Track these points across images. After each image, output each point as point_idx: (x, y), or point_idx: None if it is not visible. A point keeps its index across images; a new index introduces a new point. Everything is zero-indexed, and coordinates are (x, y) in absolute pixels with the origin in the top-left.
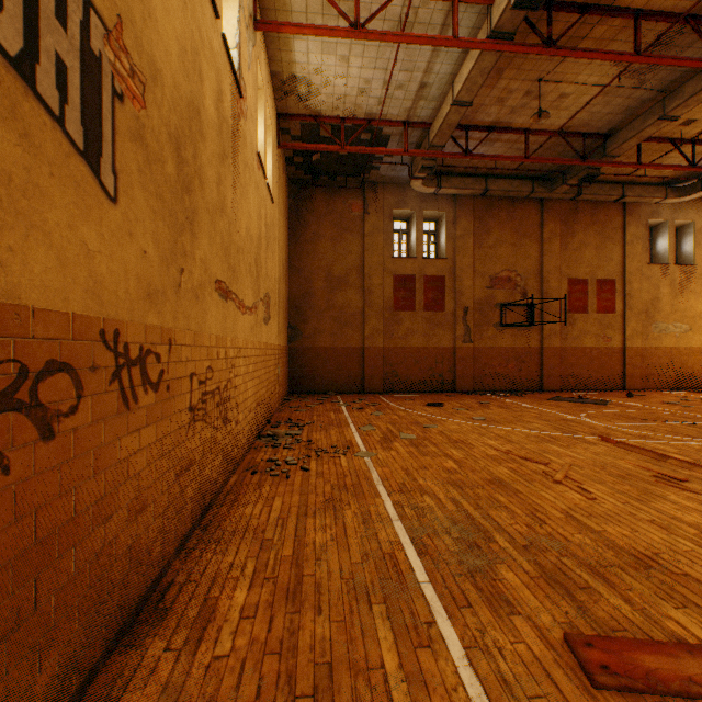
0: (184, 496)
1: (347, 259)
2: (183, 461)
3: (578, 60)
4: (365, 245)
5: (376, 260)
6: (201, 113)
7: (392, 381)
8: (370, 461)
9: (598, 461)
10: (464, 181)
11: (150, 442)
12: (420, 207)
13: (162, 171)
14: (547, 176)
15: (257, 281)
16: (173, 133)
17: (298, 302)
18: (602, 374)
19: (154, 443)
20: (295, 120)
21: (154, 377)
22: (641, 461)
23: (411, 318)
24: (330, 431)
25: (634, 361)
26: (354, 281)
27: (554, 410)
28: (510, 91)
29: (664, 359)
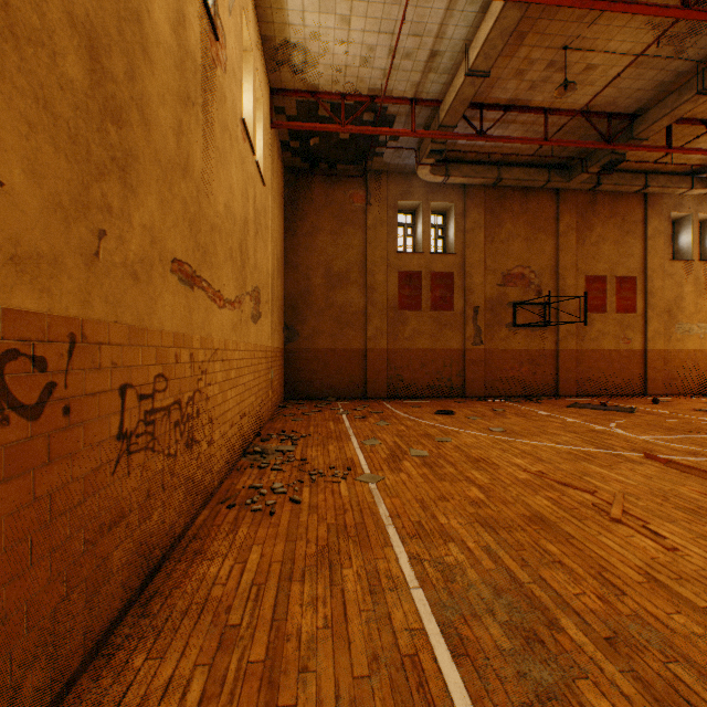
0: (107, 567)
1: (348, 254)
2: (104, 515)
3: (611, 23)
4: (368, 238)
5: (380, 255)
6: (143, 21)
7: (396, 385)
8: (376, 488)
9: (654, 487)
10: (475, 169)
11: (17, 505)
12: (427, 198)
13: (52, 66)
14: (565, 164)
15: (242, 271)
16: (81, 18)
17: (295, 300)
18: (622, 378)
19: (27, 505)
20: (290, 96)
21: (27, 396)
22: (706, 487)
23: (418, 318)
24: (328, 446)
25: (656, 364)
26: (356, 278)
27: (578, 419)
28: (531, 61)
29: (687, 362)
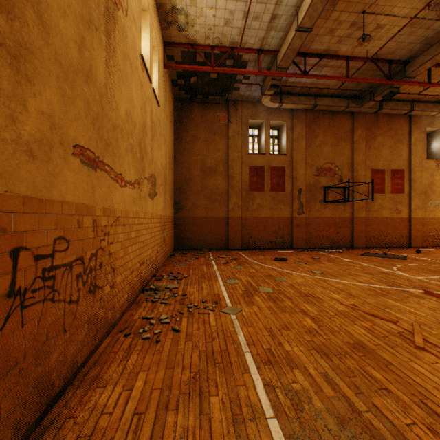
0: None
1: (216, 154)
2: None
3: None
4: (229, 144)
5: (237, 155)
6: None
7: (248, 241)
8: (235, 318)
9: (439, 318)
10: (299, 99)
11: None
12: (268, 118)
13: None
14: (358, 95)
15: (141, 162)
16: None
17: (181, 185)
18: (395, 236)
19: None
20: (177, 47)
21: None
22: None
23: (261, 197)
24: (202, 284)
25: (417, 227)
26: (221, 170)
27: (370, 264)
28: (340, 22)
29: (437, 225)
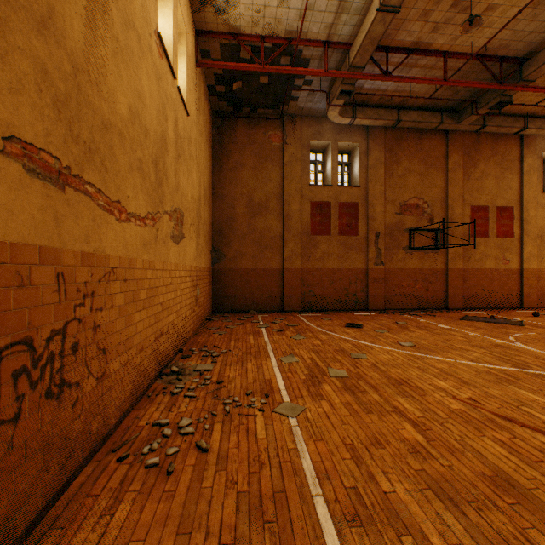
0: None
1: (267, 186)
2: None
3: None
4: (284, 173)
5: (295, 187)
6: None
7: (309, 300)
8: (296, 425)
9: None
10: (378, 112)
11: None
12: (335, 139)
13: None
14: (455, 108)
15: (157, 188)
16: None
17: (222, 226)
18: (502, 294)
19: None
20: (214, 37)
21: None
22: None
23: (327, 242)
24: (247, 364)
25: (530, 281)
26: (274, 207)
27: (477, 333)
28: (437, 1)
29: None
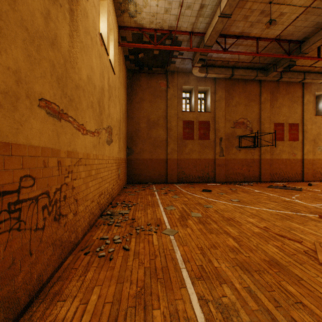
0: None
1: (158, 112)
2: None
3: None
4: (168, 104)
5: (173, 112)
6: None
7: (182, 176)
8: (173, 239)
9: None
10: (220, 70)
11: None
12: (197, 85)
13: None
14: (264, 67)
15: (99, 116)
16: None
17: (132, 134)
18: (291, 173)
19: None
20: (128, 30)
21: None
22: None
23: (192, 143)
24: (147, 210)
25: (308, 166)
26: (162, 123)
27: (275, 194)
28: (252, 10)
29: None
